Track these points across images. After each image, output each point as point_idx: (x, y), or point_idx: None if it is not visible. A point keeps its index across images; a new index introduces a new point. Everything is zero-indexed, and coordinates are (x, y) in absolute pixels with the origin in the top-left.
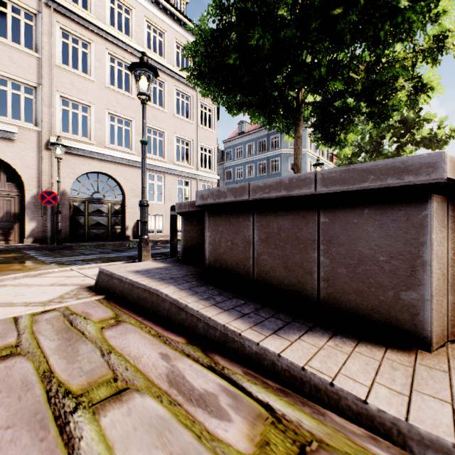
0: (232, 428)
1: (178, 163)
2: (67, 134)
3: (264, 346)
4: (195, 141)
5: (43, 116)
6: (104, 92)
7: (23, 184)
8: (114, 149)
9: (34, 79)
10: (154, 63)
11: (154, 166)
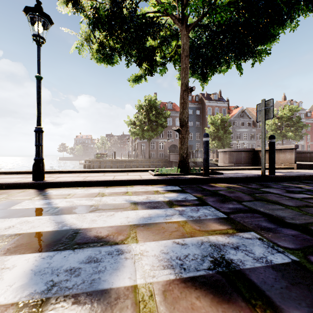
0: None
1: None
2: None
3: None
4: None
5: None
6: None
7: None
8: None
9: None
10: None
11: None
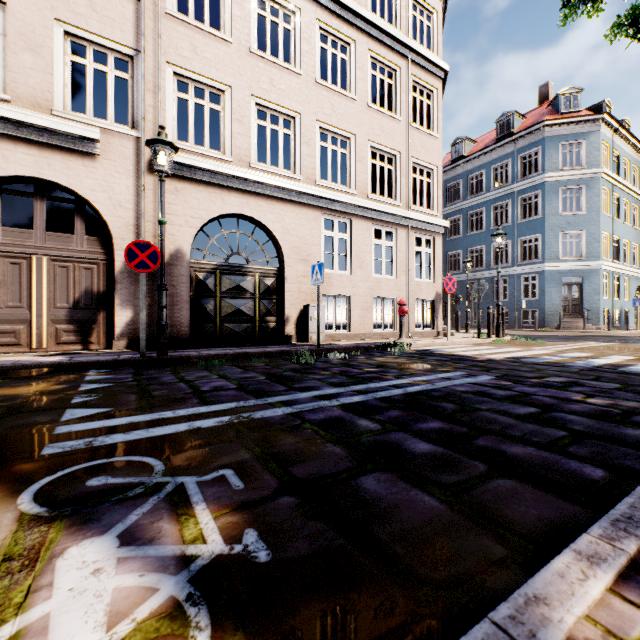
0: None
1: (375, 197)
2: (186, 144)
3: None
4: (403, 155)
5: (143, 108)
6: (248, 64)
7: (112, 239)
8: (264, 171)
9: (129, 42)
10: (333, 6)
11: (333, 203)
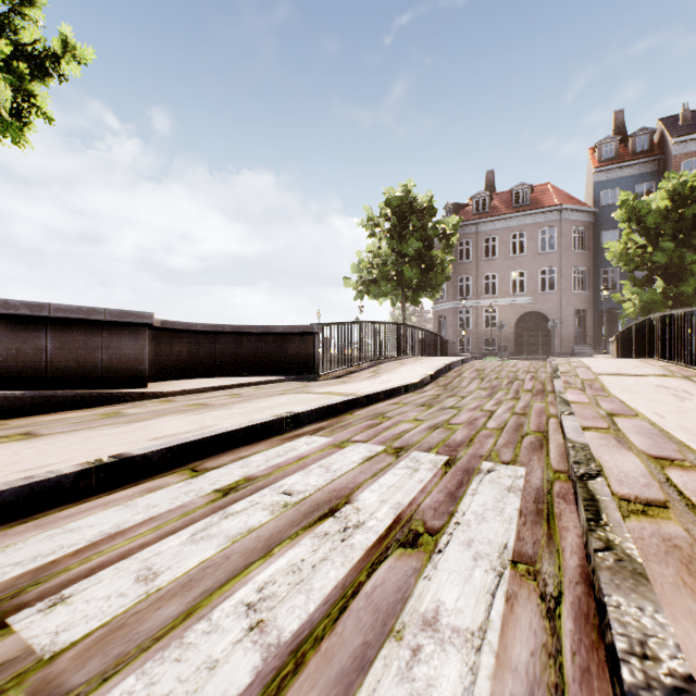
0: (153, 404)
1: None
2: None
3: (126, 392)
4: None
5: None
6: None
7: None
8: None
9: None
10: None
11: None
